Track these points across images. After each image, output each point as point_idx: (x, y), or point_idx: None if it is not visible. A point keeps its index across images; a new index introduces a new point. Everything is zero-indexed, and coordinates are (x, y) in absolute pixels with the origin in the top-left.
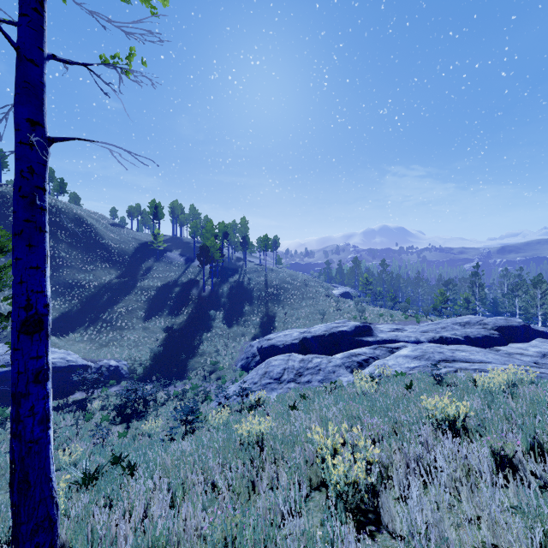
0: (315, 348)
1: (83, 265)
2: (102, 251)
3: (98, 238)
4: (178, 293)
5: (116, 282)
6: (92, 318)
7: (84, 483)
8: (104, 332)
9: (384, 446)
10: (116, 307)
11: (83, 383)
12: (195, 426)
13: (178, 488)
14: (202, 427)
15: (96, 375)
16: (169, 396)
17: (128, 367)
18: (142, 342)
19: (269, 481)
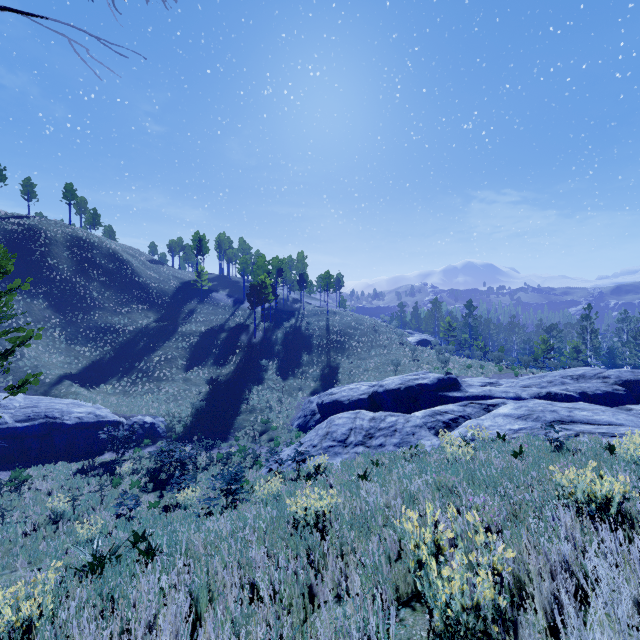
0: (388, 404)
1: (117, 306)
2: (139, 291)
3: (135, 276)
4: (225, 339)
5: (153, 326)
6: (127, 368)
7: (92, 569)
8: (139, 384)
9: (509, 541)
10: (153, 355)
11: (112, 442)
12: (239, 498)
13: (201, 592)
14: (247, 500)
15: (127, 433)
16: (212, 459)
17: (166, 425)
18: (182, 396)
19: (333, 586)
